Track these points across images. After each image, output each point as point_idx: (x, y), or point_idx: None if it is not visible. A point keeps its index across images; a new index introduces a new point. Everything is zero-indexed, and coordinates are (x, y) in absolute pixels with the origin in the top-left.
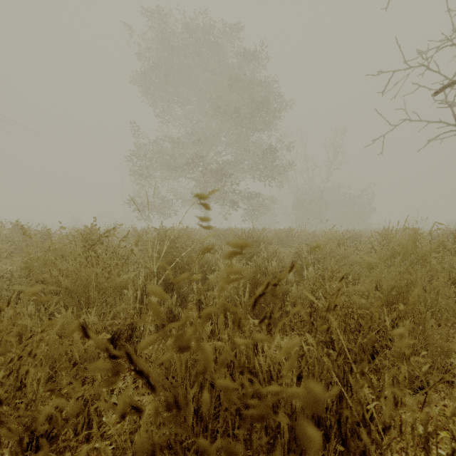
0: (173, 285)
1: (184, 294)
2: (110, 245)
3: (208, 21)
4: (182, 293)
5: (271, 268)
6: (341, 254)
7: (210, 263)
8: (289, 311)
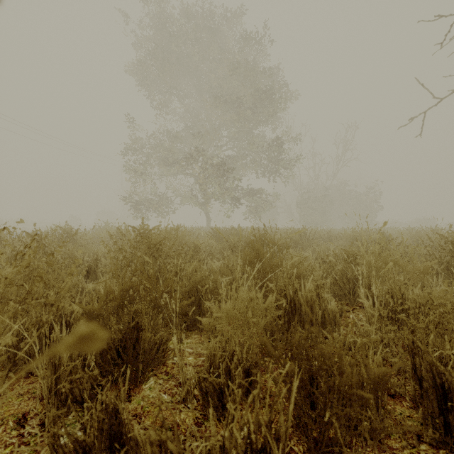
0: (137, 330)
1: (161, 341)
2: (70, 251)
3: (208, 7)
4: (154, 343)
5: (304, 293)
6: (412, 268)
7: (206, 282)
8: (392, 431)
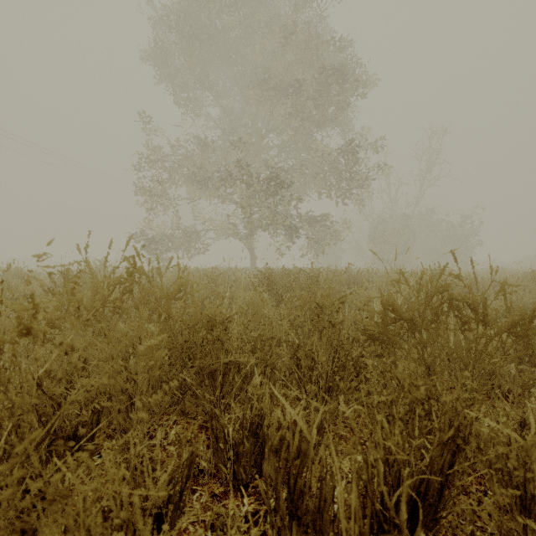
0: None
1: None
2: None
3: None
4: None
5: None
6: None
7: None
8: None
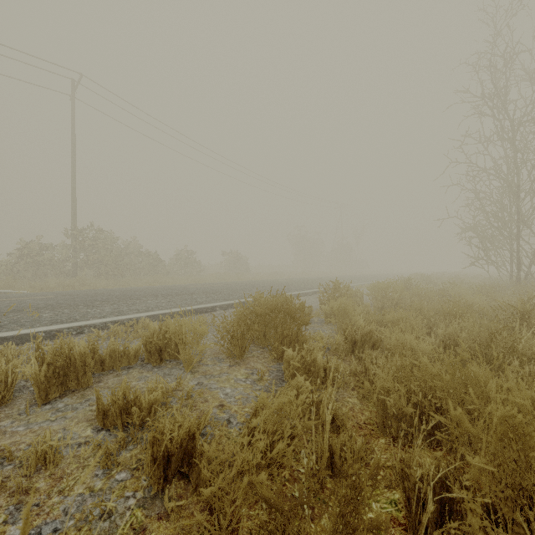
0: None
1: None
2: None
3: None
4: None
5: None
6: None
7: None
8: None
